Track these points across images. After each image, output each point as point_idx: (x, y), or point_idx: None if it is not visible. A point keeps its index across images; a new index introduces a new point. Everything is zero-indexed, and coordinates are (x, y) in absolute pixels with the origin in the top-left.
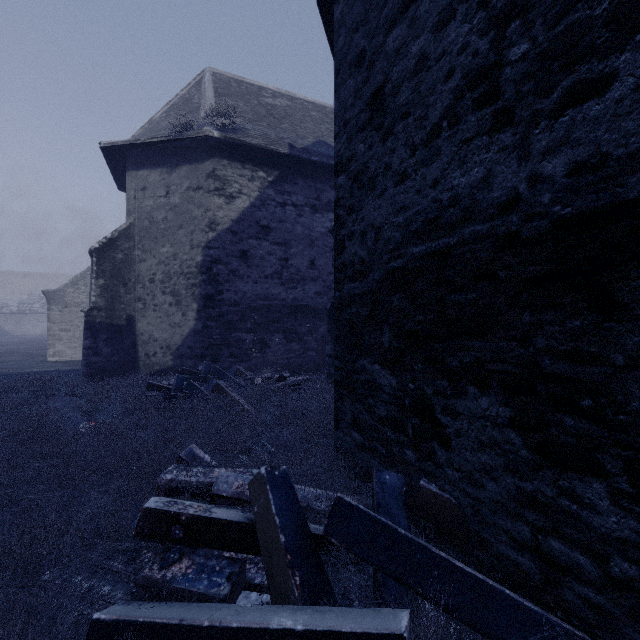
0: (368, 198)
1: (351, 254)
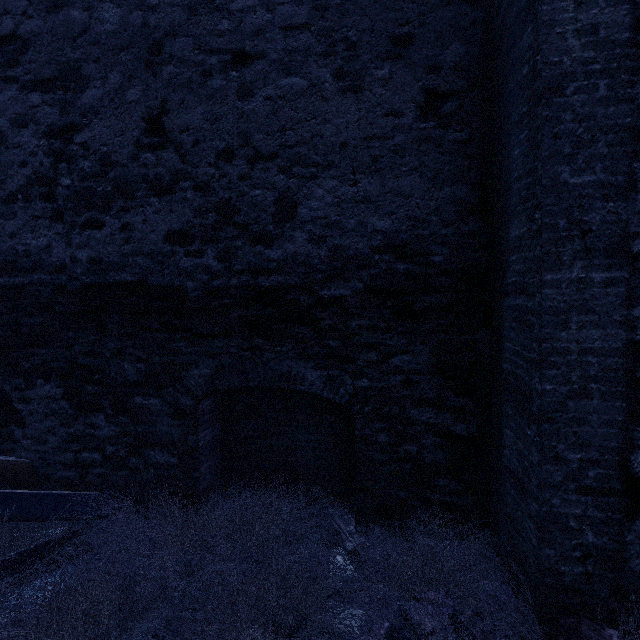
0: None
1: None
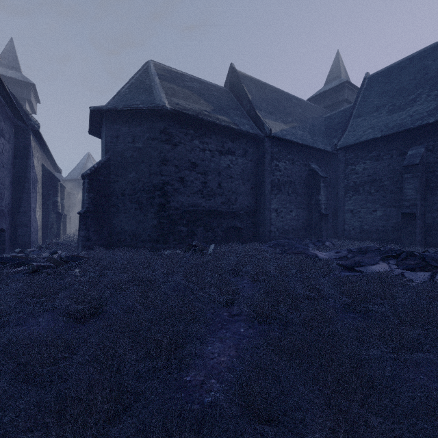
0: (179, 195)
1: (173, 205)
